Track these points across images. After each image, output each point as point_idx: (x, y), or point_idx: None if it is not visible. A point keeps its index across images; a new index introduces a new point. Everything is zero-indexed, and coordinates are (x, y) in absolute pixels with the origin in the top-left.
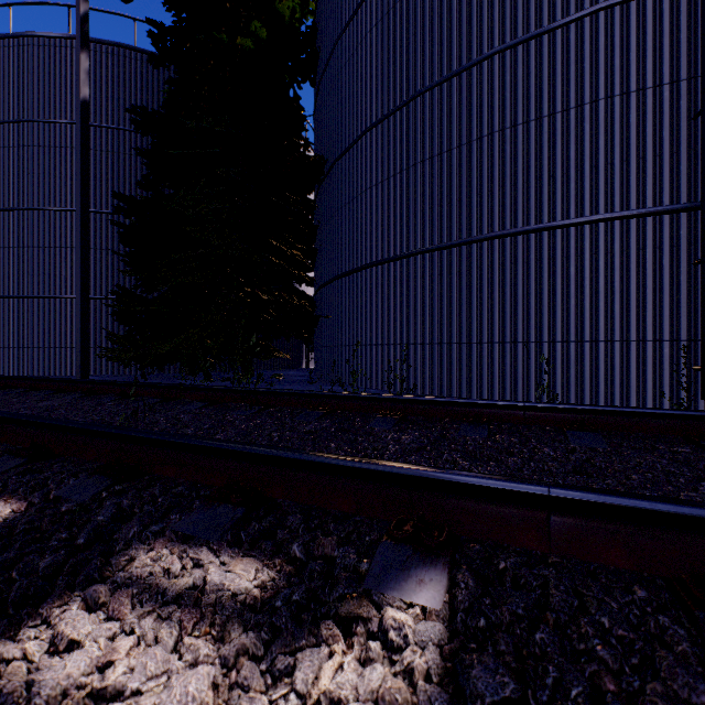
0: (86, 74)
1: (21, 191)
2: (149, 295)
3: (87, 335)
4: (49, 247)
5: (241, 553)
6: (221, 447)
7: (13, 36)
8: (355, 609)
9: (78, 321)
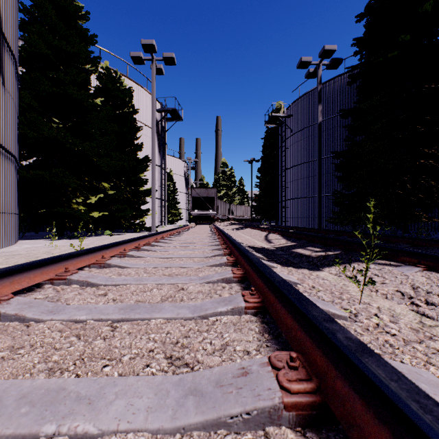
0: (320, 112)
1: (302, 156)
2: (351, 191)
3: (320, 212)
4: (310, 176)
5: (319, 248)
6: (325, 237)
7: (300, 98)
8: (326, 252)
9: (317, 207)
